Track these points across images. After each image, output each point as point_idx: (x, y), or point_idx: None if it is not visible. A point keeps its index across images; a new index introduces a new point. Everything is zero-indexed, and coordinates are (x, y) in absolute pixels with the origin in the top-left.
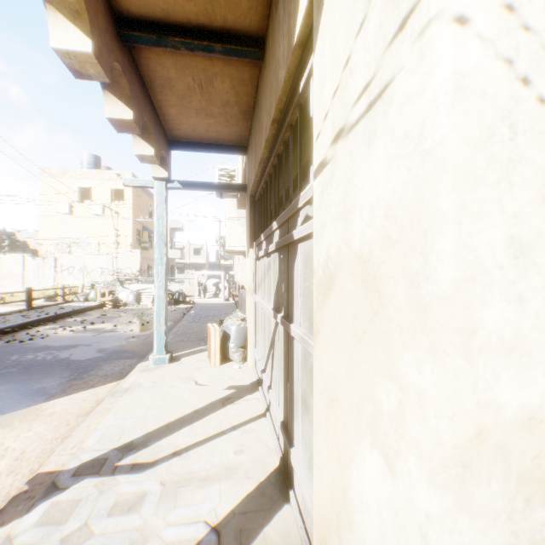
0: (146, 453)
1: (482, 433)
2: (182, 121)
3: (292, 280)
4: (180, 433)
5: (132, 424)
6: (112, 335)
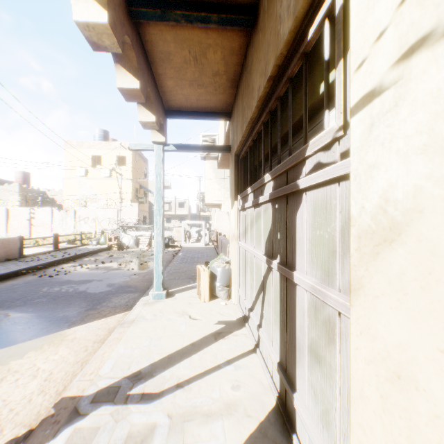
0: (152, 383)
1: None
2: (177, 92)
3: (293, 229)
4: (180, 365)
5: (139, 354)
6: (118, 273)
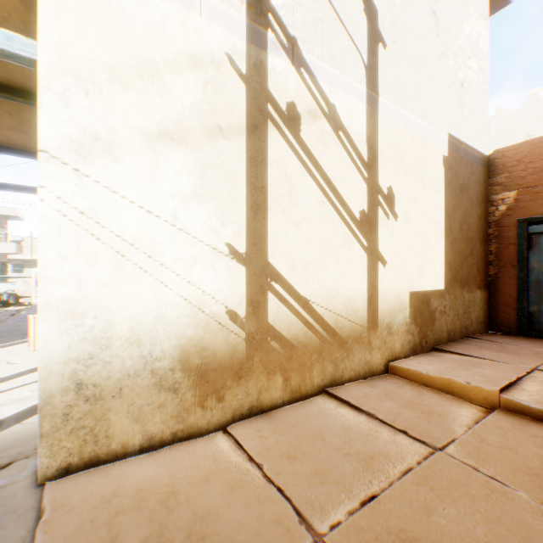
0: None
1: (50, 302)
2: None
3: None
4: None
5: None
6: None
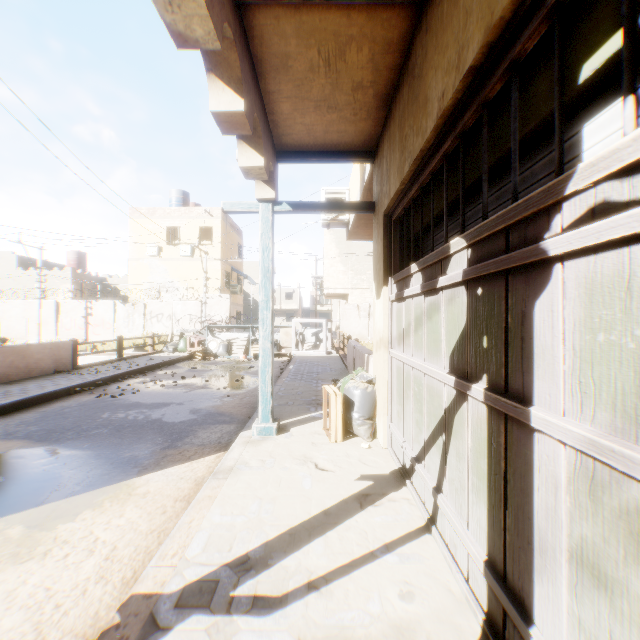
0: (268, 579)
1: None
2: (296, 121)
3: (525, 330)
4: (310, 549)
5: (243, 525)
6: (205, 393)
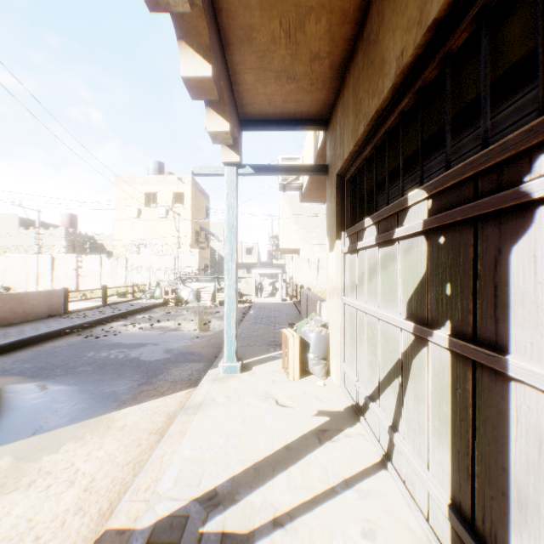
0: (236, 514)
1: None
2: (258, 91)
3: (498, 276)
4: (274, 484)
5: (211, 459)
6: (177, 335)
